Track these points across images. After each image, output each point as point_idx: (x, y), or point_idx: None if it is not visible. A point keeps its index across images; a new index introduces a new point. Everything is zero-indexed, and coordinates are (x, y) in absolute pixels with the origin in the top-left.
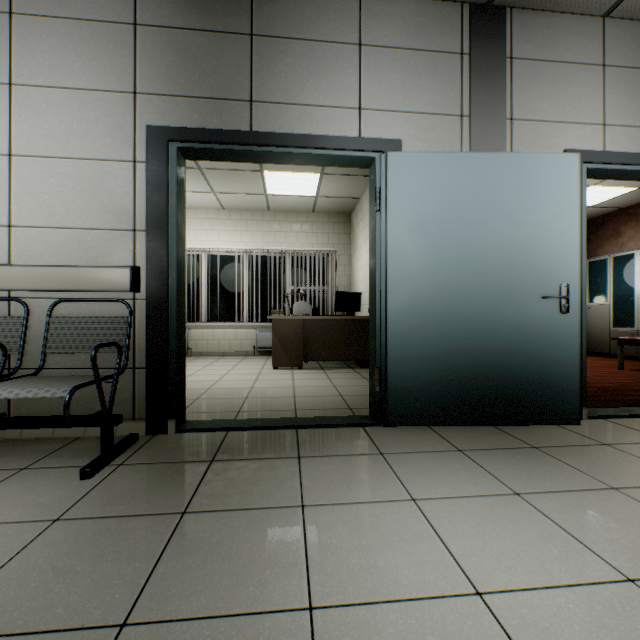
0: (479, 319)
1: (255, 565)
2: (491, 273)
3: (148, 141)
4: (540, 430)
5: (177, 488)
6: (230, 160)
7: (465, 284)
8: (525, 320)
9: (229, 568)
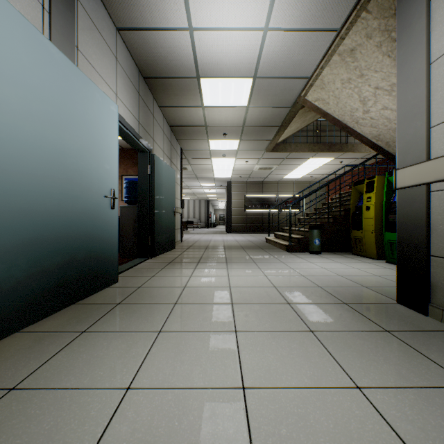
0: (68, 210)
1: None
2: (76, 170)
3: None
4: (103, 293)
5: None
6: None
7: (57, 175)
8: (95, 212)
9: None
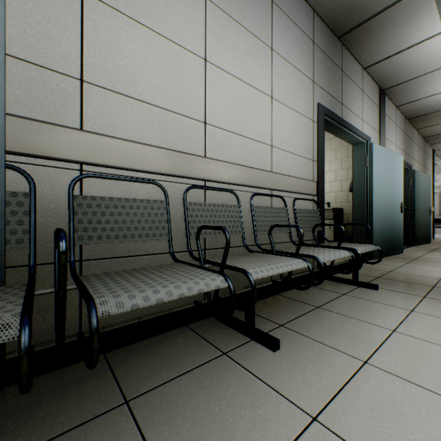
0: (388, 215)
1: None
2: (390, 197)
3: (319, 111)
4: (398, 256)
5: (406, 284)
6: (324, 128)
7: (386, 201)
8: (395, 215)
9: None
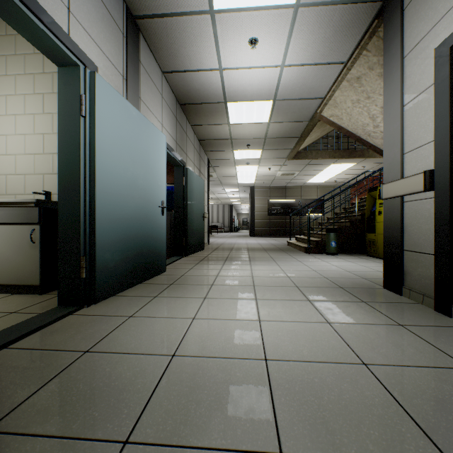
0: (139, 217)
1: (231, 379)
2: (143, 189)
3: None
4: (158, 278)
5: None
6: None
7: (134, 193)
8: (153, 218)
9: (231, 393)
